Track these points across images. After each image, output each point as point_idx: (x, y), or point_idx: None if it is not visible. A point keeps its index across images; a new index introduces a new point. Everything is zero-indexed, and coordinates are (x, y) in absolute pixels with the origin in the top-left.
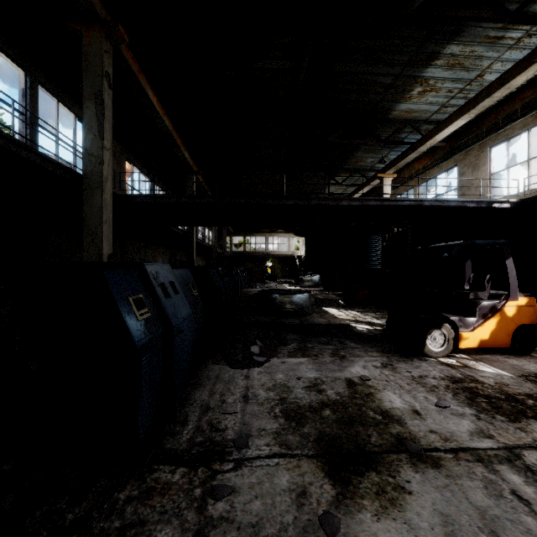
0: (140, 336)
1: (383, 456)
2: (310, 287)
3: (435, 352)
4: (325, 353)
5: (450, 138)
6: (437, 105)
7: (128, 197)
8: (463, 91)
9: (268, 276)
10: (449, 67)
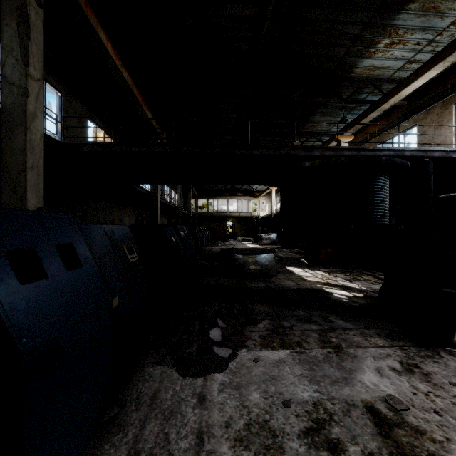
0: None
1: None
2: (268, 244)
3: None
4: (310, 340)
5: (408, 98)
6: (402, 60)
7: (73, 145)
8: (432, 44)
9: (229, 234)
10: (423, 12)
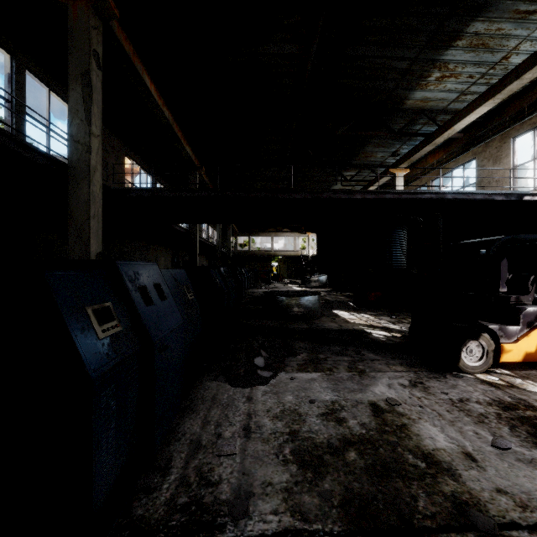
0: (100, 361)
1: (442, 536)
2: (316, 287)
3: (472, 367)
4: (340, 367)
5: (467, 129)
6: (456, 92)
7: (122, 191)
8: (485, 76)
9: (274, 276)
10: (471, 48)
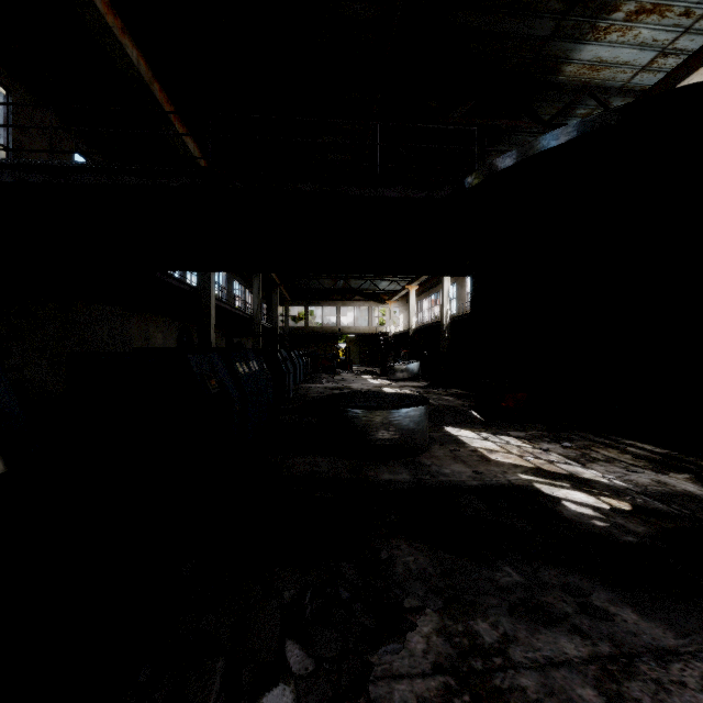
0: None
1: None
2: (404, 380)
3: None
4: None
5: None
6: (651, 50)
7: None
8: None
9: (341, 363)
10: None
